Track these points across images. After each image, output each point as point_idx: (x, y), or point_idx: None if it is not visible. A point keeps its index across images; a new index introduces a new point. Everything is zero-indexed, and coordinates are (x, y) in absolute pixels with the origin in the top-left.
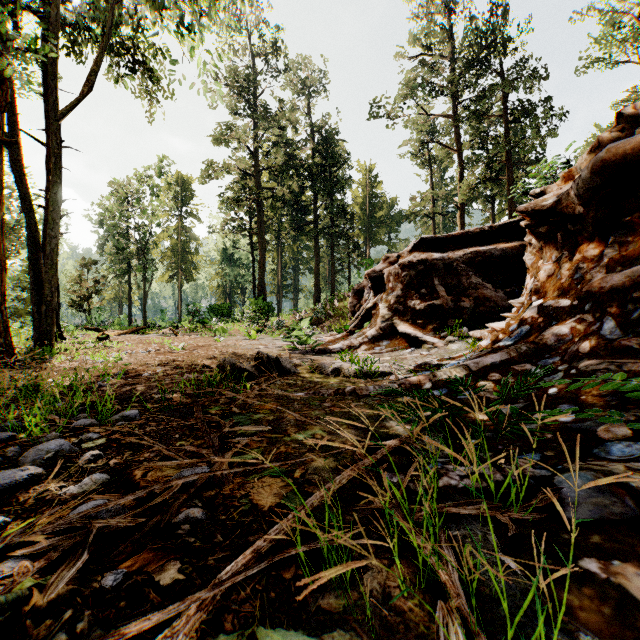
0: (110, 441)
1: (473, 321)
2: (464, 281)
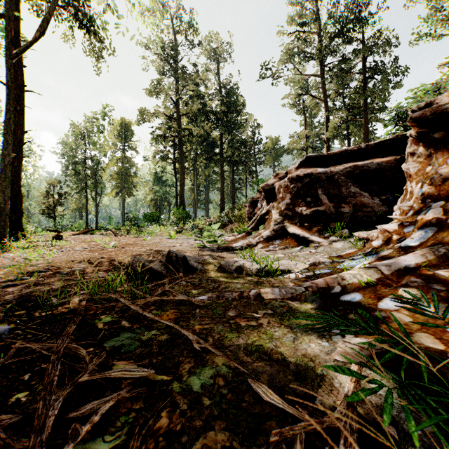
0: None
1: (352, 224)
2: (344, 191)
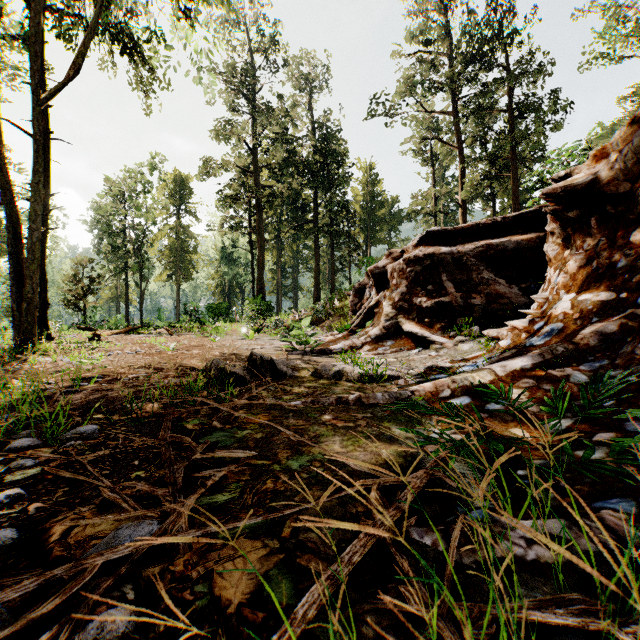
0: (46, 471)
1: (485, 319)
2: (475, 276)
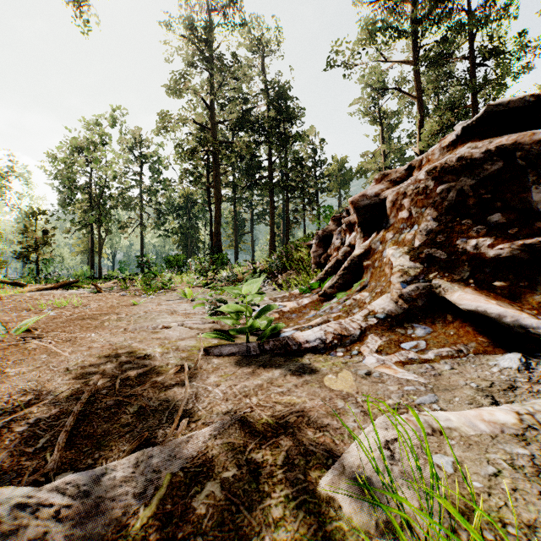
0: None
1: None
2: None
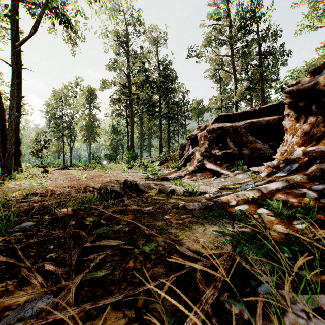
0: None
1: (250, 162)
2: (244, 139)
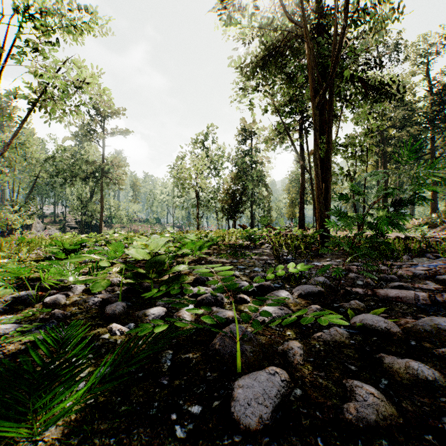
0: None
1: None
2: None
